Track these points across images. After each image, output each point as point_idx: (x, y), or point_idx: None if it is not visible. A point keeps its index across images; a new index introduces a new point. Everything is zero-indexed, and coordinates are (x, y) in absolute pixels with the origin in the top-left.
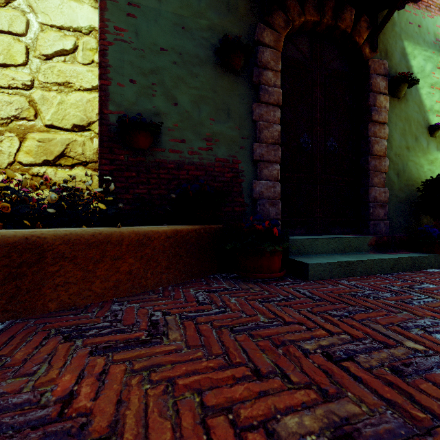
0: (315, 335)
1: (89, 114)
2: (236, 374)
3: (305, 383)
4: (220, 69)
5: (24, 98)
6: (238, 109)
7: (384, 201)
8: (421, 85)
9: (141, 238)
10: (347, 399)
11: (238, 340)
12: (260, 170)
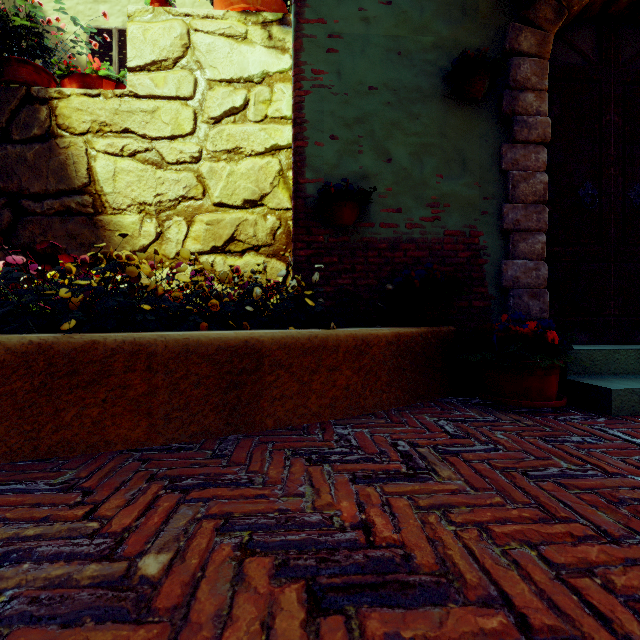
0: None
1: (262, 185)
2: (572, 531)
3: None
4: (451, 102)
5: (192, 174)
6: (479, 156)
7: None
8: None
9: (359, 344)
10: None
11: (544, 489)
12: (514, 244)
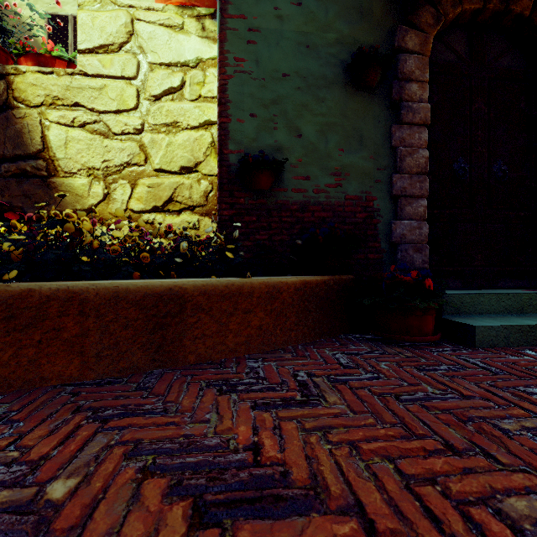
0: (511, 414)
1: (196, 154)
2: (426, 446)
3: (520, 467)
4: (350, 89)
5: (135, 143)
6: (373, 135)
7: None
8: None
9: (270, 290)
10: None
11: (410, 410)
12: (402, 207)
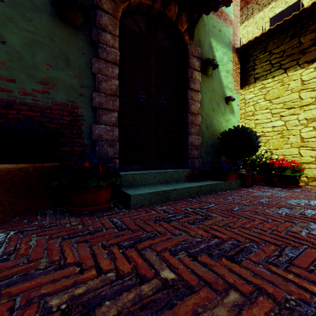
0: (80, 279)
1: None
2: None
3: None
4: (58, 20)
5: None
6: (78, 60)
7: (198, 145)
8: (221, 70)
9: None
10: None
11: None
12: (100, 116)
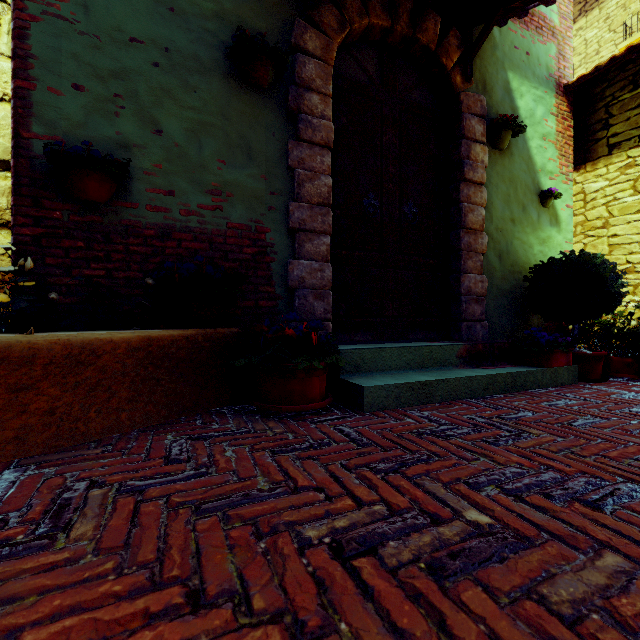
0: (333, 509)
1: None
2: (156, 604)
3: (274, 612)
4: (235, 83)
5: None
6: (266, 148)
7: (481, 293)
8: (530, 135)
9: (75, 353)
10: (333, 639)
11: (197, 530)
12: (301, 244)
